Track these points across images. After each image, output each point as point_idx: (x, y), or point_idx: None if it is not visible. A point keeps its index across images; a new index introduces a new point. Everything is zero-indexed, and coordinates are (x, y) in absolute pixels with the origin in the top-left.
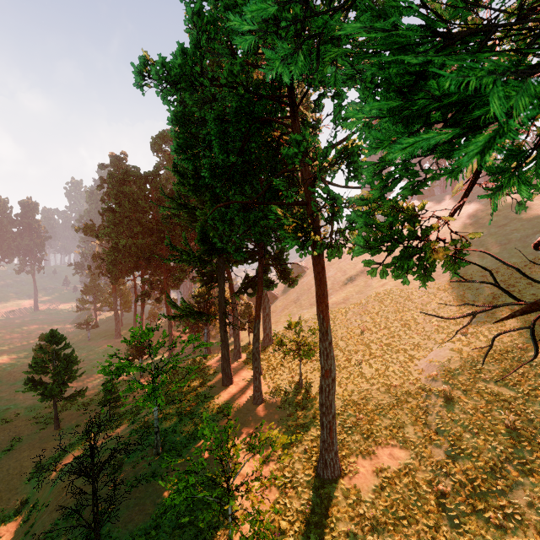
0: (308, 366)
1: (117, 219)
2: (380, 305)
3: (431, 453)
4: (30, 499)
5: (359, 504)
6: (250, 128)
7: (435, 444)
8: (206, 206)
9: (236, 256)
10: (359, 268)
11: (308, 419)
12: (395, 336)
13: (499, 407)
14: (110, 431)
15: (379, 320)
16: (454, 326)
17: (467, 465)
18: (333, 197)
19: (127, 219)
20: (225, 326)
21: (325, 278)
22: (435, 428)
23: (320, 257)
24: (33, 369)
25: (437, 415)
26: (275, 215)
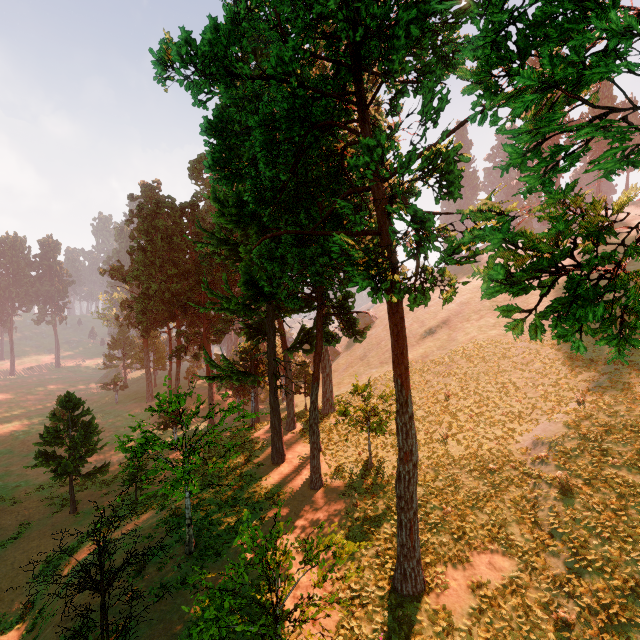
0: (379, 440)
1: (148, 260)
2: (469, 363)
3: (545, 564)
4: (37, 602)
5: (451, 634)
6: (305, 137)
7: (551, 551)
8: (252, 241)
9: (289, 302)
10: (440, 318)
11: (380, 511)
12: (489, 403)
13: (636, 504)
14: (134, 518)
15: (467, 383)
16: (566, 391)
17: (598, 584)
18: (420, 221)
19: (160, 260)
20: (276, 389)
21: (404, 332)
22: (549, 528)
23: (398, 304)
24: (45, 441)
25: (551, 511)
26: (339, 246)
